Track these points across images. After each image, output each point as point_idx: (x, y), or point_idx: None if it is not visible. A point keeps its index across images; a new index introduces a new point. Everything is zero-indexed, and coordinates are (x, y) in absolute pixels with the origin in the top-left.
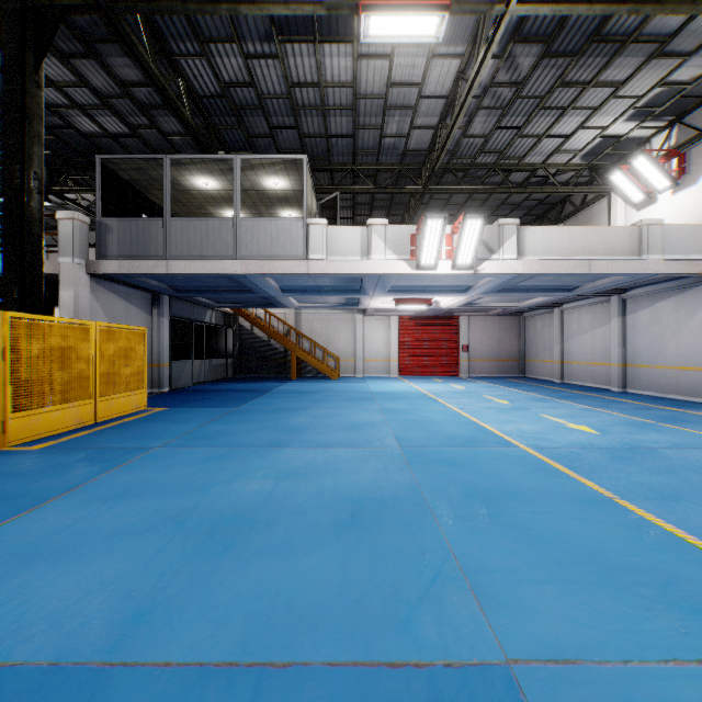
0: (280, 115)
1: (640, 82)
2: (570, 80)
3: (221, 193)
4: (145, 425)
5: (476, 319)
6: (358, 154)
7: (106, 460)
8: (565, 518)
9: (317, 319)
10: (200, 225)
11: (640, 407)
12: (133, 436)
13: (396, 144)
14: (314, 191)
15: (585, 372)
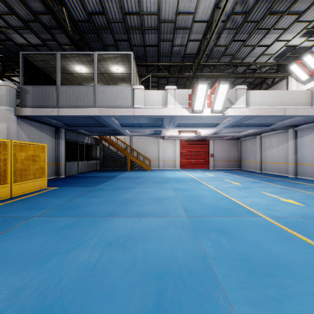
0: (119, 33)
1: (311, 12)
2: (274, 11)
3: (89, 75)
4: (38, 199)
5: (217, 141)
6: (160, 56)
7: None
8: None
9: (140, 141)
10: (76, 89)
11: (311, 187)
12: (26, 207)
13: (180, 50)
14: (137, 74)
15: (273, 167)
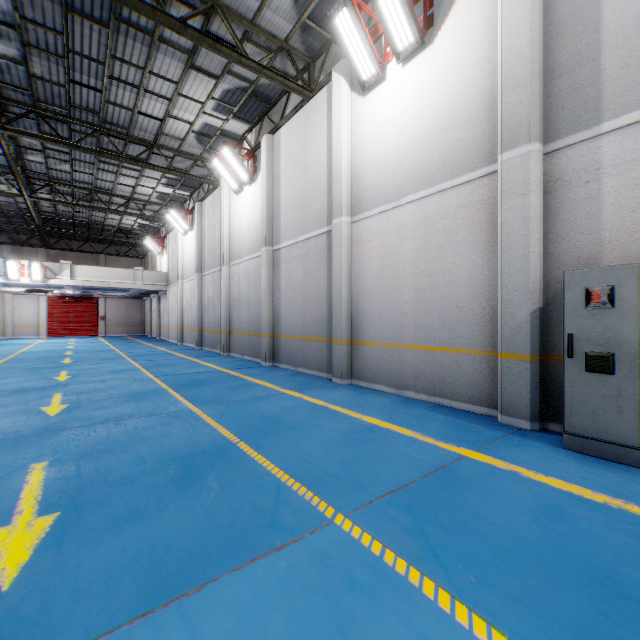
0: None
1: (132, 212)
2: (98, 206)
3: None
4: None
5: (112, 300)
6: None
7: None
8: None
9: None
10: None
11: (132, 342)
12: None
13: (12, 204)
14: None
15: (155, 330)
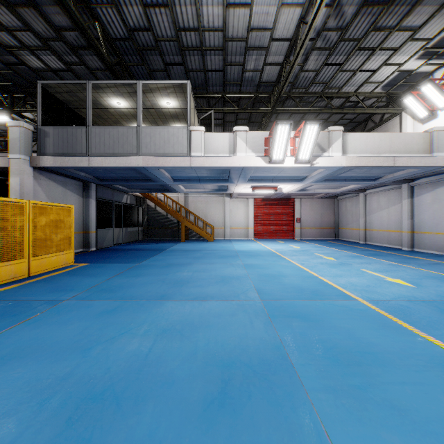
0: (171, 55)
1: (430, 28)
2: (381, 26)
3: (130, 111)
4: (65, 278)
5: (306, 201)
6: (226, 85)
7: (17, 314)
8: (437, 392)
9: (199, 201)
10: (112, 131)
11: (430, 263)
12: (51, 288)
13: (253, 77)
14: (195, 109)
15: (382, 236)
